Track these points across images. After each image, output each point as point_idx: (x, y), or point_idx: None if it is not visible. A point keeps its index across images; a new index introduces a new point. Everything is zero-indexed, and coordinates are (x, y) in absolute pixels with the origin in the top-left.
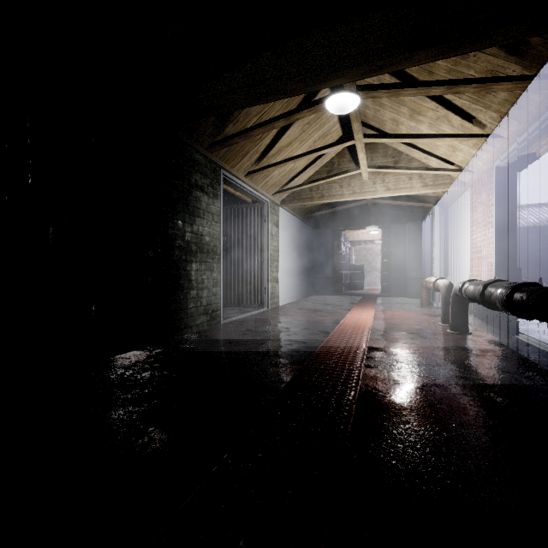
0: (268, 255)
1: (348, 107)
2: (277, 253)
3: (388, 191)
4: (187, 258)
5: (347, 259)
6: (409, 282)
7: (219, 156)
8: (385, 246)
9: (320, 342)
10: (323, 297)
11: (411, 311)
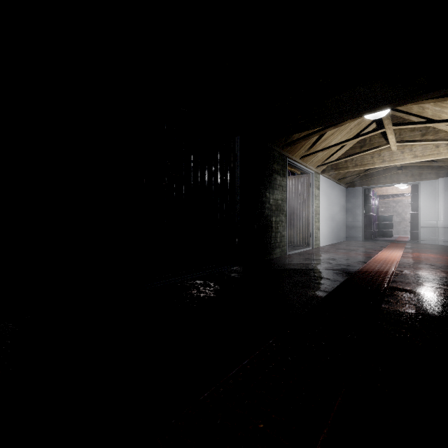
0: (312, 210)
1: (380, 115)
2: (318, 209)
3: (415, 158)
4: (270, 214)
5: (375, 210)
6: (440, 231)
7: (286, 150)
8: (415, 199)
9: (360, 266)
10: (354, 242)
11: (438, 253)
